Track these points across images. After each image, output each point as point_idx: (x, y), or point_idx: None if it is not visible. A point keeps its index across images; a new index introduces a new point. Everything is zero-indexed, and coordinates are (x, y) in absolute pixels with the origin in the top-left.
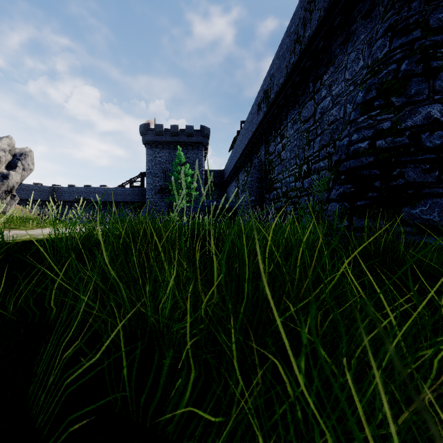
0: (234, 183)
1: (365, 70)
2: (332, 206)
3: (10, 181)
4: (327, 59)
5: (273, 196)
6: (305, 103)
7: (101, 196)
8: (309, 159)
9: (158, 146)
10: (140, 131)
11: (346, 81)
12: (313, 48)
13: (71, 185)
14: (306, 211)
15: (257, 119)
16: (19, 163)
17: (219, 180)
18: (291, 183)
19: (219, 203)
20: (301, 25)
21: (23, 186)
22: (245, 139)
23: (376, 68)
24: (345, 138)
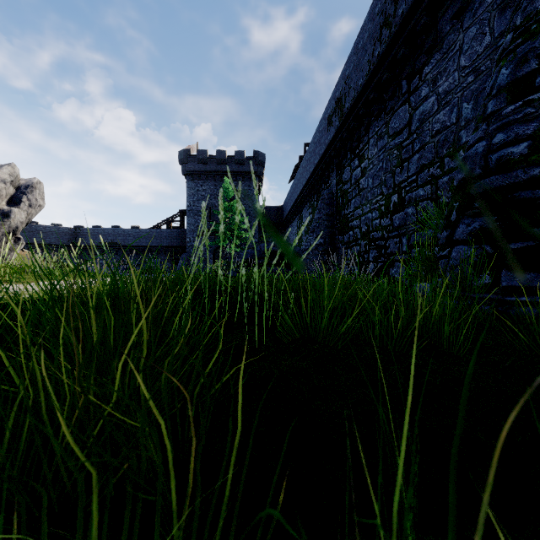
0: (295, 222)
1: (509, 35)
2: (459, 251)
3: (12, 220)
4: (430, 43)
5: (348, 238)
6: (395, 109)
7: (132, 240)
8: (401, 186)
9: (202, 177)
10: (179, 158)
11: (461, 70)
12: (410, 28)
13: (96, 226)
14: (396, 258)
15: (326, 137)
16: (24, 197)
17: (277, 219)
18: (374, 219)
19: (277, 248)
20: (391, 1)
21: (39, 228)
22: (310, 165)
23: (533, 27)
24: (479, 143)
